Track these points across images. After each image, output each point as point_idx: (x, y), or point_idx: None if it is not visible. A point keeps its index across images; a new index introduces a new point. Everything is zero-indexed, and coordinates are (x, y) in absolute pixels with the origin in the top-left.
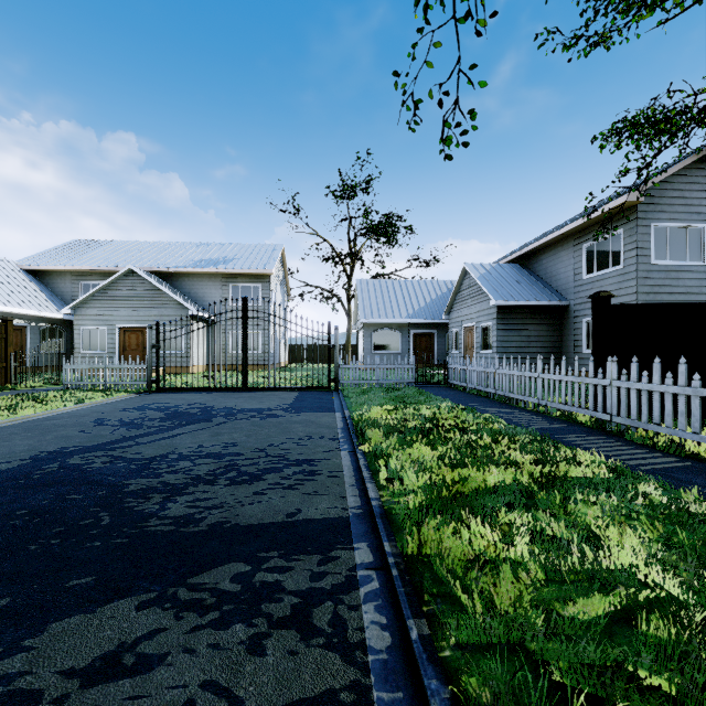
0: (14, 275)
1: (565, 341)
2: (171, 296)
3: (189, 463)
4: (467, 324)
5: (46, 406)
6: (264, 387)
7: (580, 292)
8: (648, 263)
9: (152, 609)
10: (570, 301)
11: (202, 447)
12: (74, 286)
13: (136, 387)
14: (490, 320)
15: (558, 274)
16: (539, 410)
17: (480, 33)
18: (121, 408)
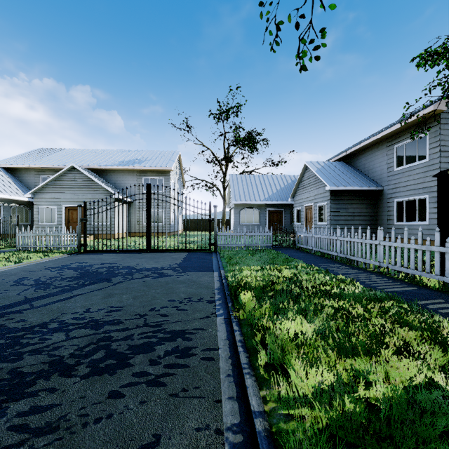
0: None
1: (380, 216)
2: (101, 185)
3: (62, 336)
4: (307, 204)
5: None
6: (162, 249)
7: (392, 180)
8: (448, 157)
9: None
10: (384, 187)
11: (87, 312)
12: (36, 178)
13: (69, 249)
14: (325, 201)
15: (374, 167)
16: (380, 271)
17: None
18: (47, 267)
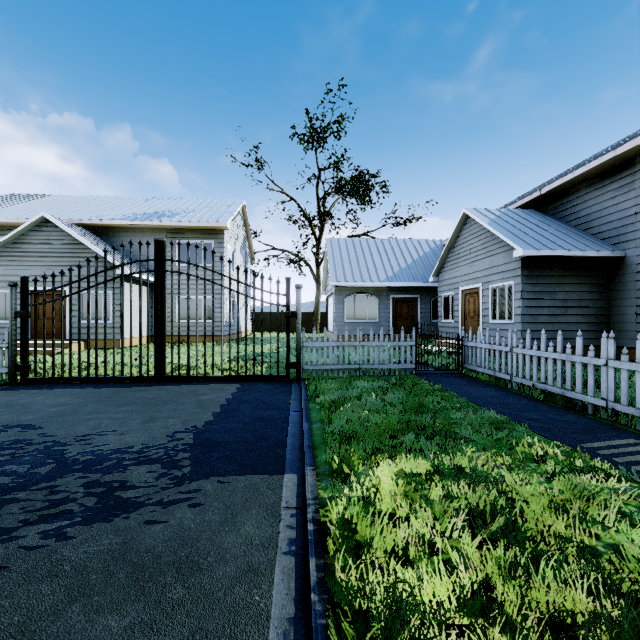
0: None
1: (617, 307)
2: (95, 251)
3: None
4: (467, 286)
5: None
6: (188, 376)
7: None
8: None
9: None
10: (628, 251)
11: None
12: None
13: None
14: (509, 278)
15: (603, 215)
16: None
17: None
18: None
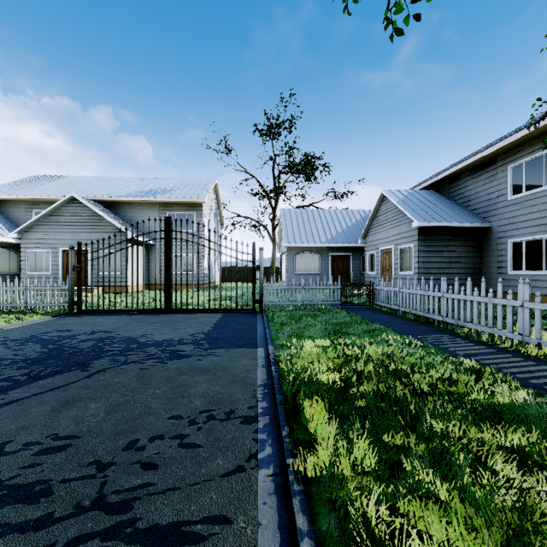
0: None
1: (486, 262)
2: (110, 221)
3: None
4: (384, 247)
5: None
6: (187, 309)
7: (505, 213)
8: None
9: None
10: (493, 223)
11: None
12: (27, 213)
13: (58, 309)
14: (410, 242)
15: (478, 196)
16: (524, 350)
17: None
18: (5, 340)
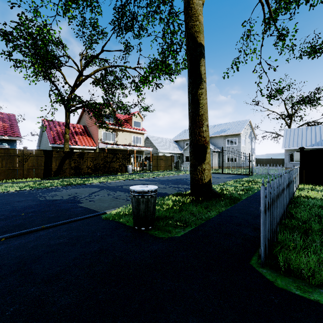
0: (172, 143)
1: None
2: None
3: None
4: None
5: (178, 173)
6: (227, 173)
7: None
8: None
9: (185, 185)
10: None
11: None
12: (184, 144)
13: None
14: None
15: None
16: None
17: (275, 70)
18: None
